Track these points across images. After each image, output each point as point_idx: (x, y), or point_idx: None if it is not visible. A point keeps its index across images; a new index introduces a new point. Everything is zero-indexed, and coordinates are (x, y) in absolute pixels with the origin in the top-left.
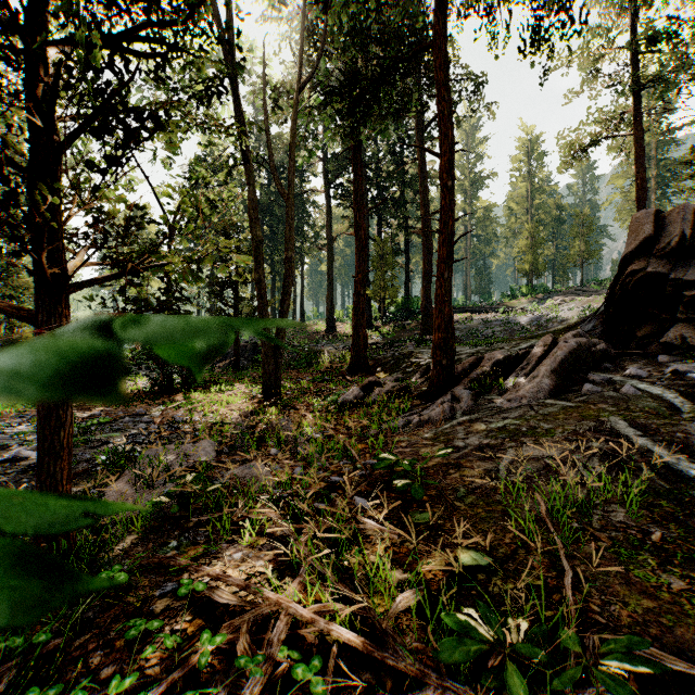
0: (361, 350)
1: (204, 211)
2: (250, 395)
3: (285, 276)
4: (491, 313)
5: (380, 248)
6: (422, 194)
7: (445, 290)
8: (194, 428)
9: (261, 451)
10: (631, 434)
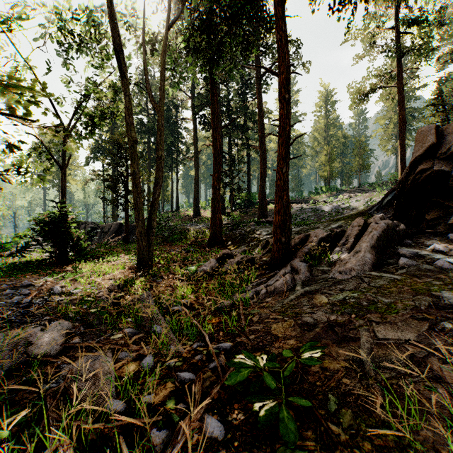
0: (217, 228)
1: (94, 120)
2: (130, 265)
3: (156, 170)
4: (304, 203)
5: (231, 159)
6: (260, 122)
7: (284, 181)
8: (57, 305)
9: (117, 330)
10: None
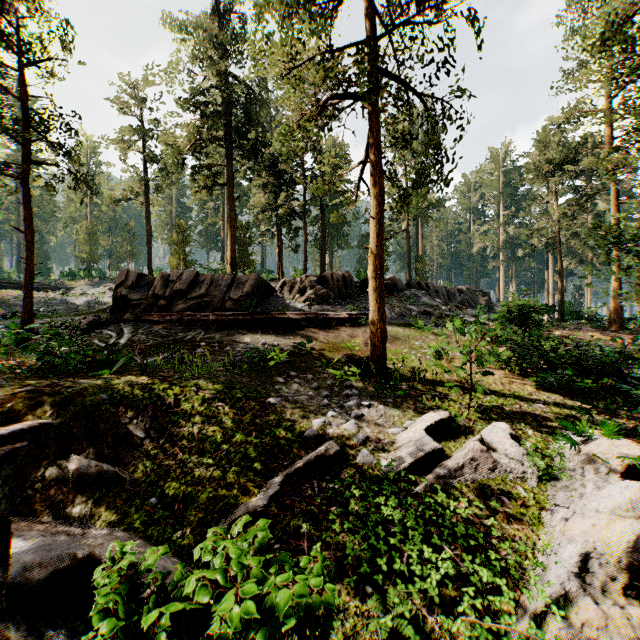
0: None
1: None
2: None
3: None
4: (51, 292)
5: None
6: None
7: (31, 295)
8: None
9: None
10: (97, 342)
